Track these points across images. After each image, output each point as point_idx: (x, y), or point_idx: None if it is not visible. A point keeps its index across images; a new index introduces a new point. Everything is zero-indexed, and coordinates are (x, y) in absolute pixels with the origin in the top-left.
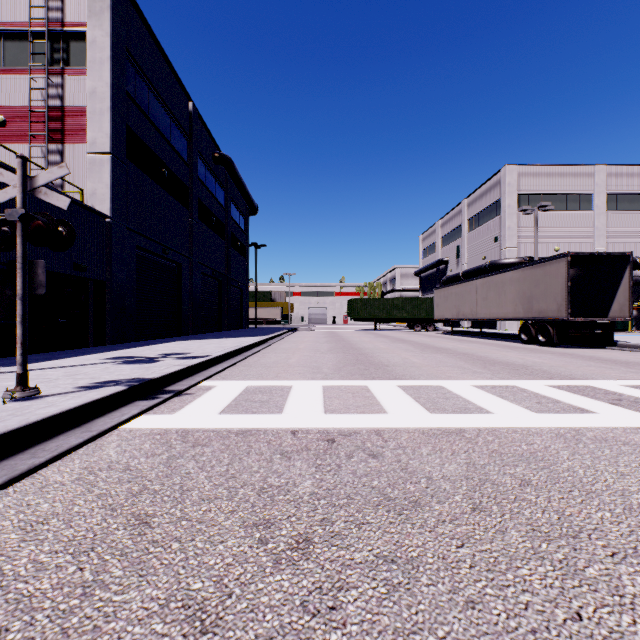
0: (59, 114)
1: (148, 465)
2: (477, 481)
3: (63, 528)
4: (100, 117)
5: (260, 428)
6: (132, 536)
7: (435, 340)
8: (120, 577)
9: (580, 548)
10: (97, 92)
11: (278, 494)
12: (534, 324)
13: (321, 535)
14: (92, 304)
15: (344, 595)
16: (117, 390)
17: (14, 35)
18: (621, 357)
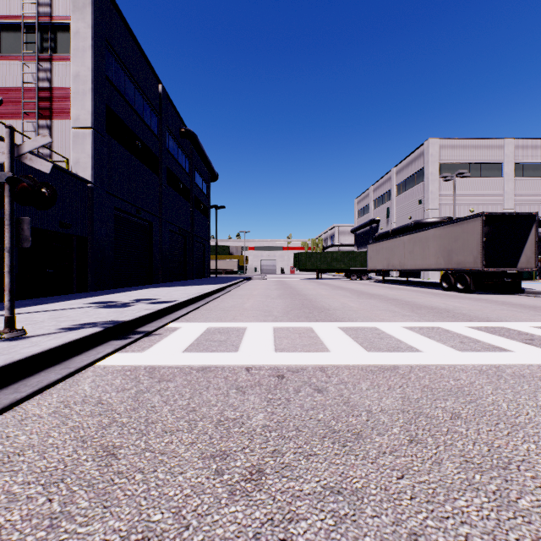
0: (48, 94)
1: (118, 399)
2: (412, 414)
3: (37, 459)
4: (83, 97)
5: (218, 365)
6: (99, 467)
7: (369, 287)
8: (86, 508)
9: (511, 479)
10: (80, 75)
11: (233, 426)
12: (453, 274)
13: (272, 466)
14: (76, 257)
15: (294, 527)
16: (94, 331)
17: (9, 27)
18: (529, 302)
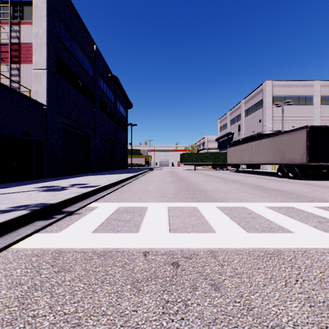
0: (17, 47)
1: (3, 301)
2: None
3: None
4: (40, 48)
5: (119, 248)
6: None
7: (229, 175)
8: None
9: None
10: (38, 34)
11: None
12: (286, 166)
13: None
14: (35, 155)
15: None
16: (19, 214)
17: None
18: None
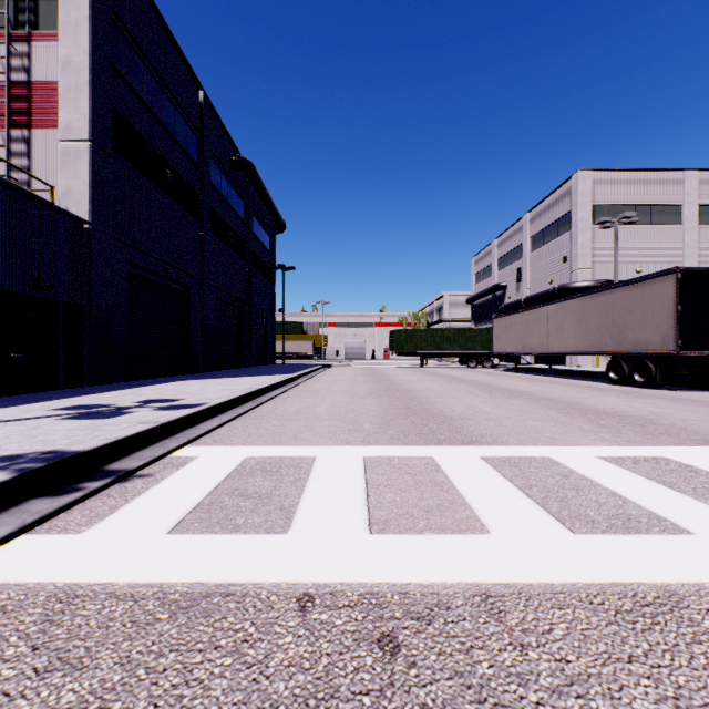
0: (25, 91)
1: None
2: None
3: None
4: (76, 94)
5: (233, 585)
6: None
7: (499, 379)
8: None
9: None
10: (72, 62)
11: None
12: (627, 360)
13: None
14: (63, 334)
15: None
16: None
17: None
18: None
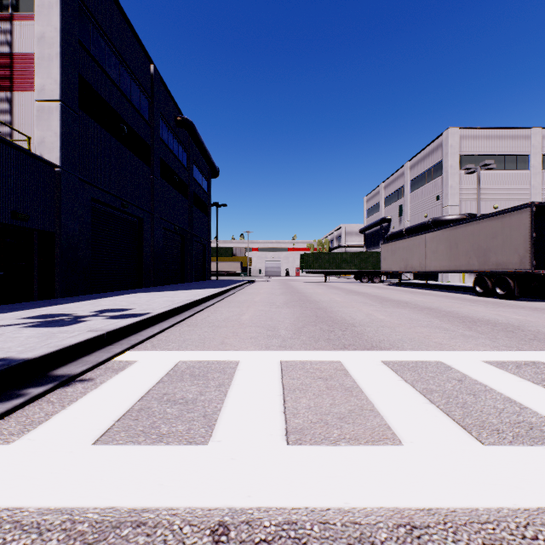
0: (8, 61)
1: None
2: None
3: None
4: (49, 63)
5: (146, 511)
6: None
7: (387, 292)
8: None
9: None
10: (45, 37)
11: None
12: (490, 276)
13: None
14: (37, 256)
15: None
16: None
17: None
18: None
